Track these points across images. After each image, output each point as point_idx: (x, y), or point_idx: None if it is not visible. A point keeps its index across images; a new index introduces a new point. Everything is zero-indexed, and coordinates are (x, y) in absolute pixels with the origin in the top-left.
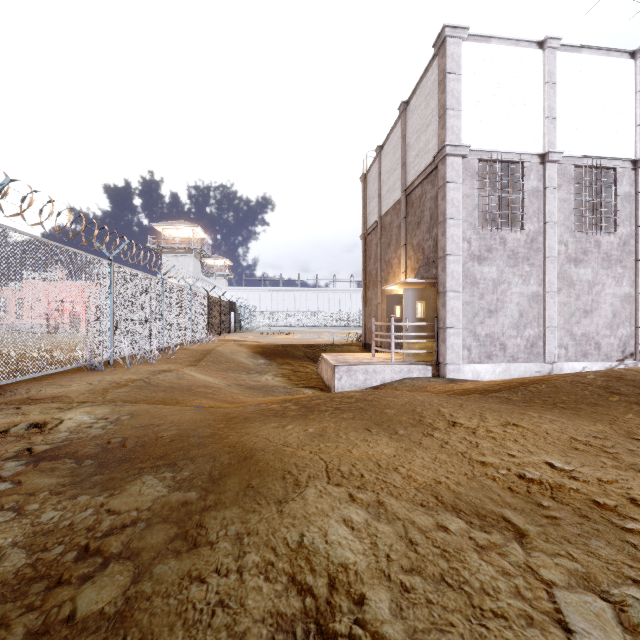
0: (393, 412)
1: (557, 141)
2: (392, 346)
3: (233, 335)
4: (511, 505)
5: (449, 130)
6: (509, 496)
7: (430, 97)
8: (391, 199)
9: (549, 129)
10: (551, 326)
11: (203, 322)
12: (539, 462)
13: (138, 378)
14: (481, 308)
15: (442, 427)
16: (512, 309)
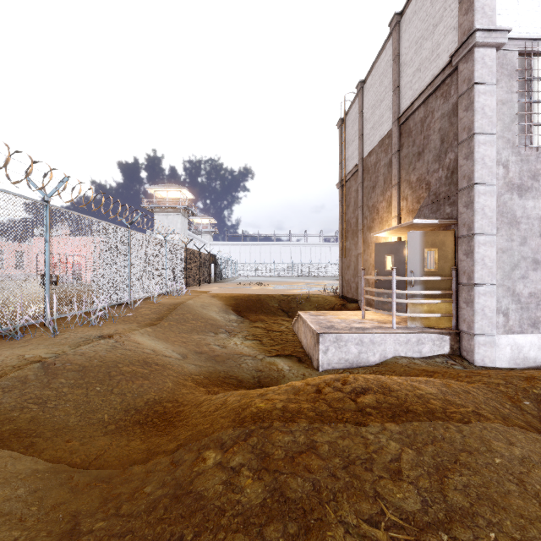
0: None
1: None
2: (393, 307)
3: (212, 285)
4: None
5: (478, 11)
6: None
7: None
8: (377, 135)
9: None
10: None
11: (180, 273)
12: None
13: (41, 358)
14: (523, 257)
15: None
16: None
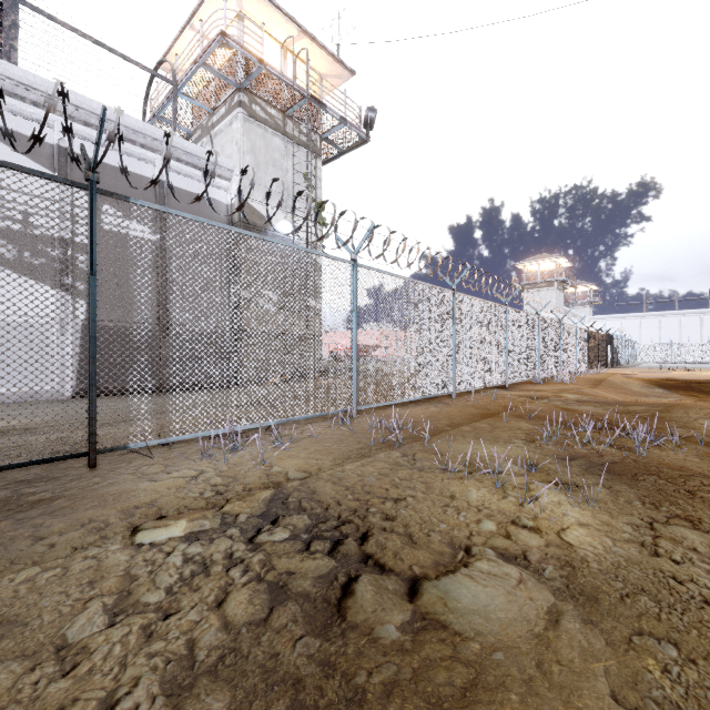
0: None
1: None
2: None
3: (613, 370)
4: None
5: None
6: None
7: None
8: None
9: None
10: None
11: (584, 356)
12: None
13: (572, 388)
14: None
15: None
16: None
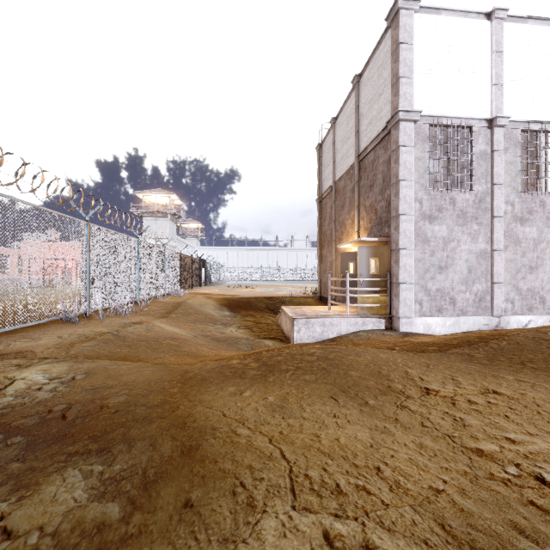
0: (358, 375)
1: (504, 107)
2: (347, 300)
3: (203, 288)
4: (549, 539)
5: (402, 97)
6: (540, 520)
7: (383, 68)
8: (345, 165)
9: (496, 95)
10: (498, 281)
11: (176, 277)
12: (549, 452)
13: (107, 331)
14: (432, 264)
15: (415, 396)
16: (461, 265)
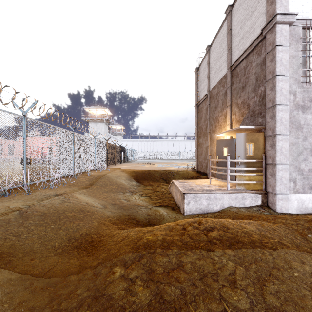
0: None
1: None
2: (228, 178)
3: (122, 164)
4: None
5: (278, 3)
6: None
7: None
8: (218, 77)
9: None
10: None
11: (103, 157)
12: None
13: (19, 208)
14: (304, 148)
15: None
16: None
